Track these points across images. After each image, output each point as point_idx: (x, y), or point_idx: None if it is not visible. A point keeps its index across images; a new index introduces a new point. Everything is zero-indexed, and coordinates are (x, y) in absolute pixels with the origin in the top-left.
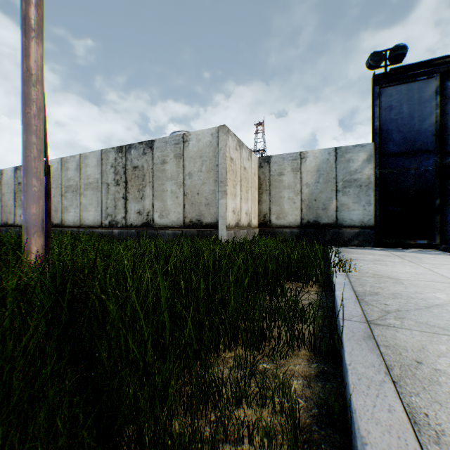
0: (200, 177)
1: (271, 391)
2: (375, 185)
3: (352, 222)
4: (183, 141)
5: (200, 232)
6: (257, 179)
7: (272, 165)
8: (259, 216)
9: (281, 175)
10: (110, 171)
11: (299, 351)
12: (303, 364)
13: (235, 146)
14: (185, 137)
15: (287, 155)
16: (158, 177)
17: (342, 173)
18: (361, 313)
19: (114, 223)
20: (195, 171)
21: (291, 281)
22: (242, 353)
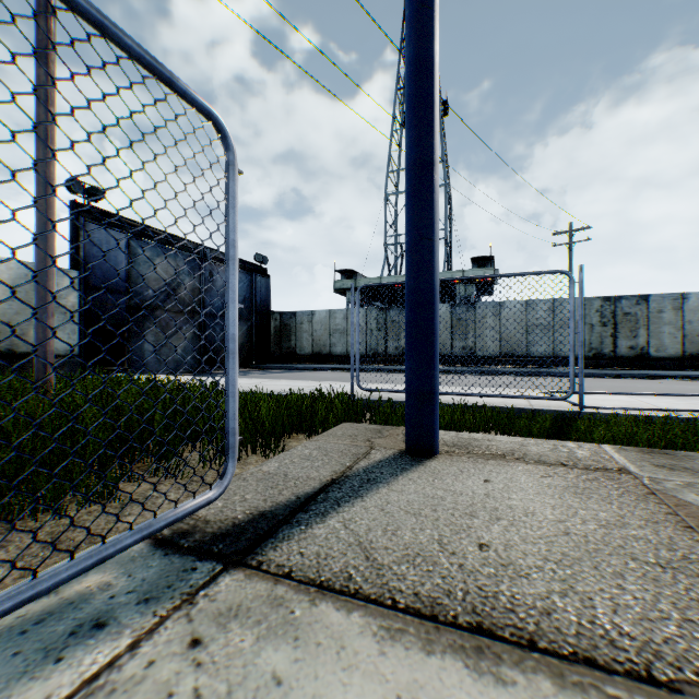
0: None
1: None
2: (81, 314)
3: (59, 351)
4: None
5: None
6: None
7: None
8: None
9: None
10: None
11: None
12: None
13: None
14: None
15: None
16: None
17: None
18: None
19: None
20: None
21: None
22: None
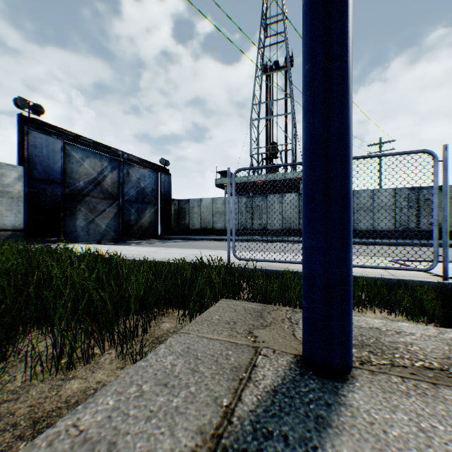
0: None
1: None
2: (26, 199)
3: (7, 226)
4: None
5: None
6: None
7: None
8: None
9: None
10: None
11: None
12: None
13: None
14: None
15: None
16: None
17: None
18: None
19: None
20: None
21: None
22: None
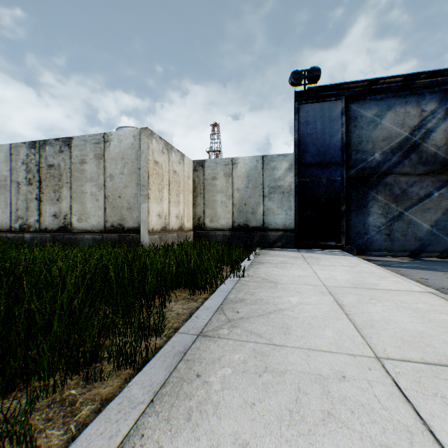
0: (122, 180)
1: (50, 422)
2: (295, 192)
3: (277, 225)
4: (104, 141)
5: (121, 237)
6: (192, 182)
7: (206, 169)
8: (194, 219)
9: (214, 179)
10: (21, 169)
11: (126, 369)
12: (115, 385)
13: (161, 149)
14: (107, 137)
15: (220, 160)
16: (77, 178)
17: (268, 180)
18: (204, 324)
19: (26, 226)
20: (116, 174)
21: (189, 288)
22: (40, 383)
